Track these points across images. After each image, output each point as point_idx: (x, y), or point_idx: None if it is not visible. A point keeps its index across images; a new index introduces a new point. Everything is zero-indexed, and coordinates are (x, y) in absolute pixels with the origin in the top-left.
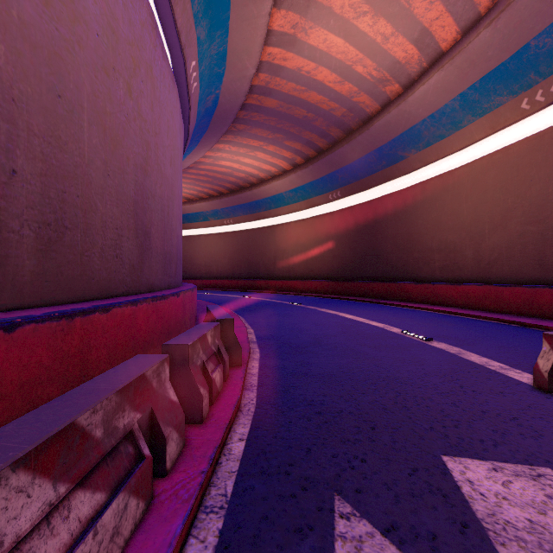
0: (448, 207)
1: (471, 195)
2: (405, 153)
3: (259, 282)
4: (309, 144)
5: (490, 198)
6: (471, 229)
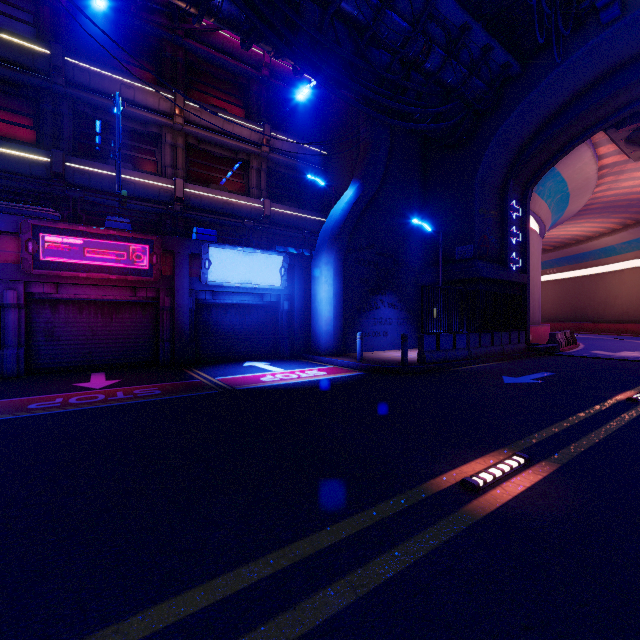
0: None
1: None
2: None
3: (586, 324)
4: (638, 213)
5: None
6: None
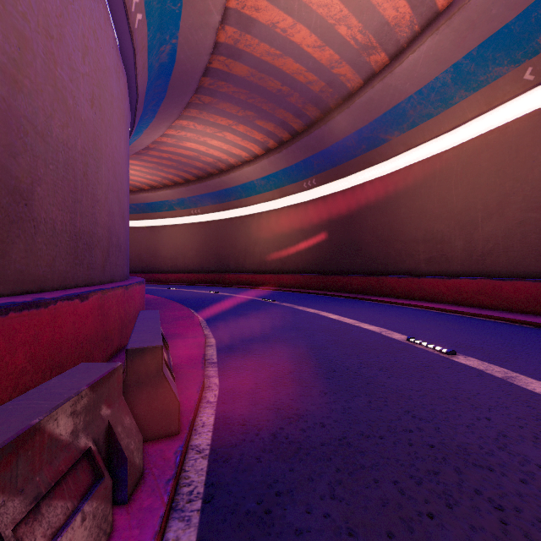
0: (434, 194)
1: (461, 180)
2: (387, 135)
3: (229, 275)
4: (283, 125)
5: (484, 182)
6: (461, 217)
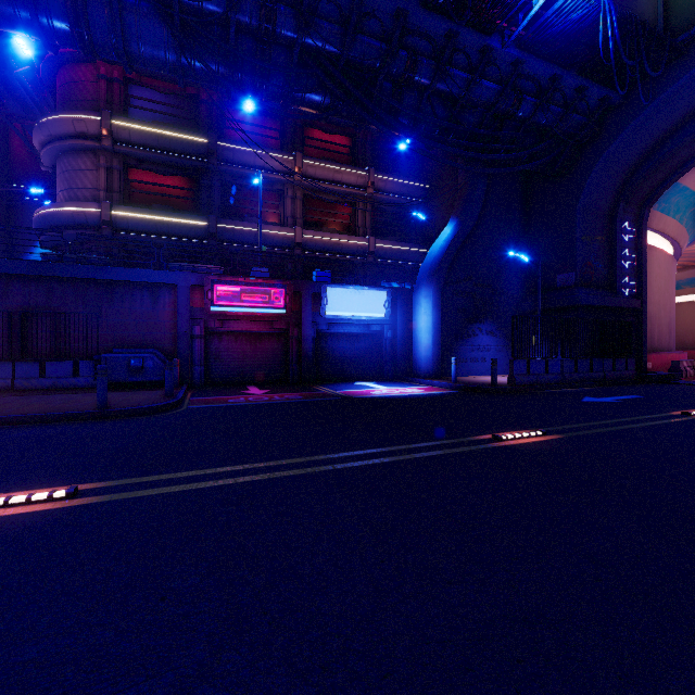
0: None
1: None
2: None
3: None
4: None
5: None
6: None
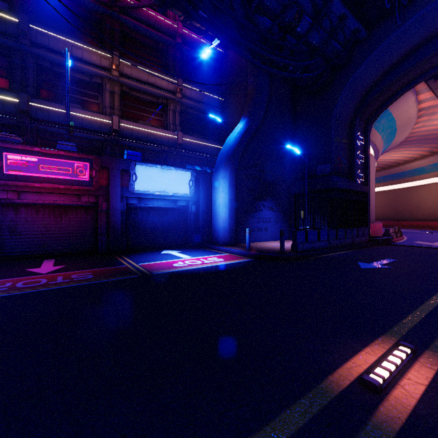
0: None
1: None
2: None
3: (404, 222)
4: None
5: None
6: None
